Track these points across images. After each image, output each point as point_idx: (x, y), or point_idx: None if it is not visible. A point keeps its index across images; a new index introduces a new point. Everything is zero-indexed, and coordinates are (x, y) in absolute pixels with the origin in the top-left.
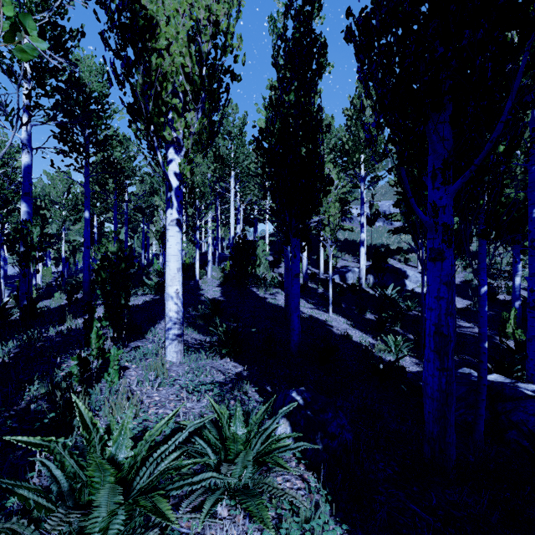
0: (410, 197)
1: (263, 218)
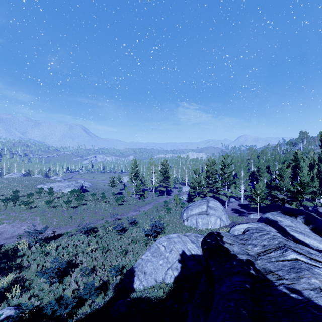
0: None
1: None
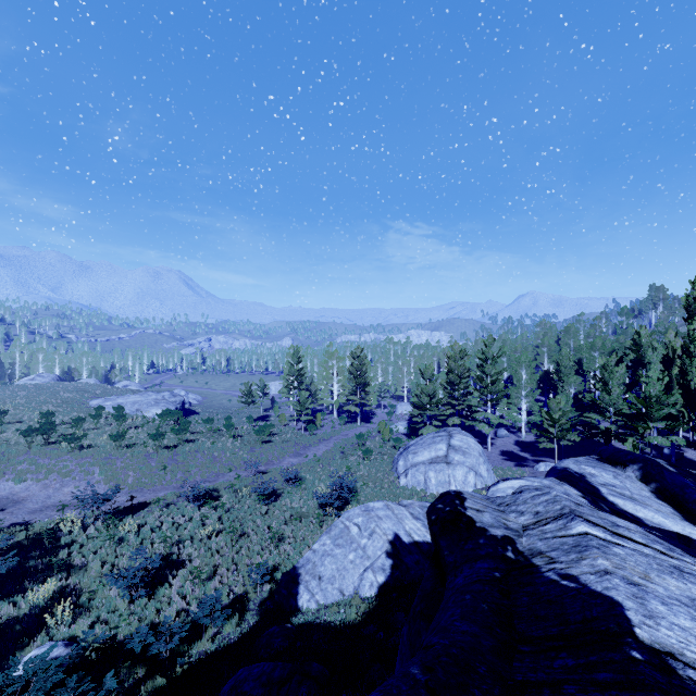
0: None
1: None
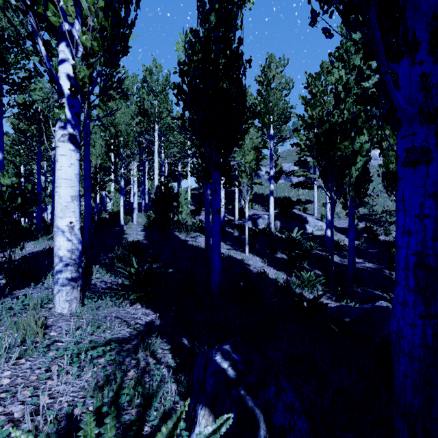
0: (387, 71)
1: (186, 174)
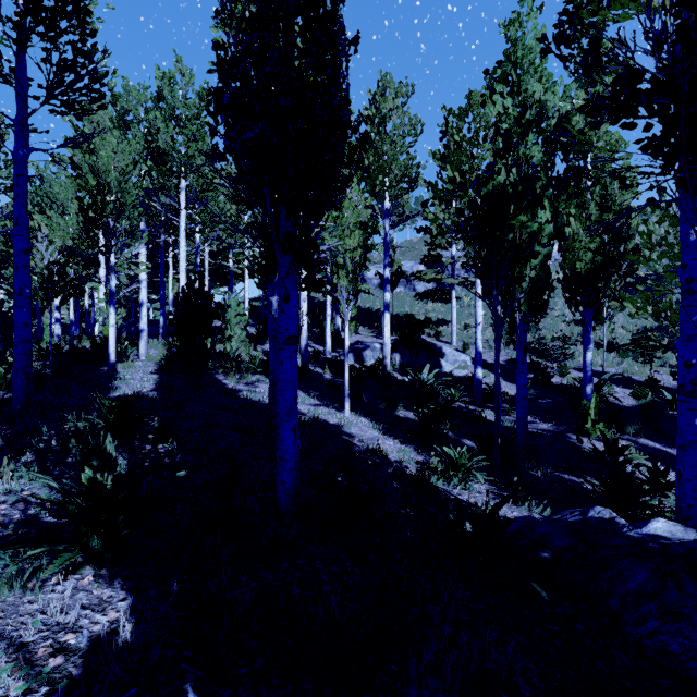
0: None
1: (242, 273)
